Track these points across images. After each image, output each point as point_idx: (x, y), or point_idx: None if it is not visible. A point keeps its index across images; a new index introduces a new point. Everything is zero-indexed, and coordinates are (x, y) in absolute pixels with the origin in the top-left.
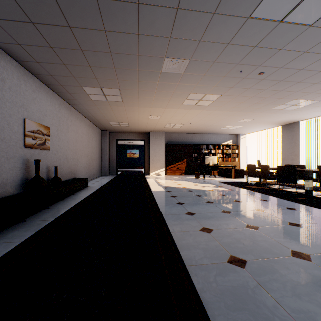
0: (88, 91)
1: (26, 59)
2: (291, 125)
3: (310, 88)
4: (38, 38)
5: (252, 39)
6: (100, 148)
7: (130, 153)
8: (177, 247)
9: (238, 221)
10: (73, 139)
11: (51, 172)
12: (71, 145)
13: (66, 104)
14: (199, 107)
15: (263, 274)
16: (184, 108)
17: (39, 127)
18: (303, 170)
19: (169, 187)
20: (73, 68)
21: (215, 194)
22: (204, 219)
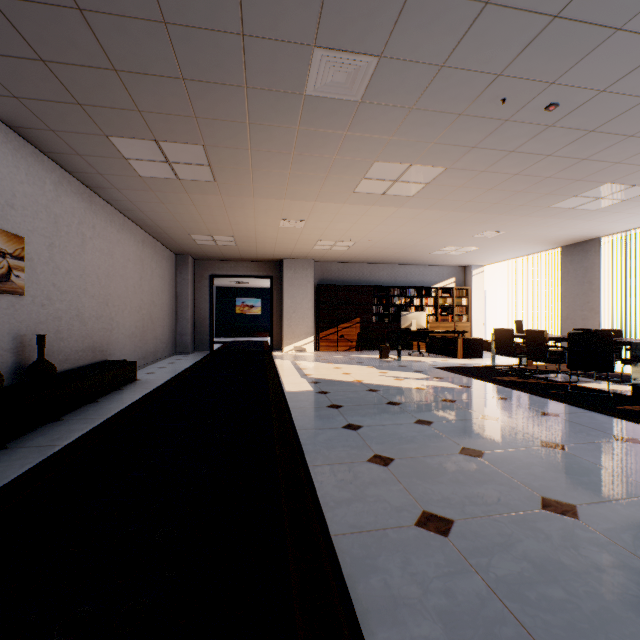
0: (126, 149)
1: None
2: (581, 245)
3: None
4: None
5: None
6: (173, 293)
7: (243, 304)
8: (356, 610)
9: (514, 487)
10: (99, 271)
11: (32, 351)
12: (93, 284)
13: (78, 184)
14: (392, 200)
15: None
16: (358, 202)
17: None
18: (627, 343)
19: (325, 381)
20: (72, 75)
21: (432, 400)
22: (422, 480)
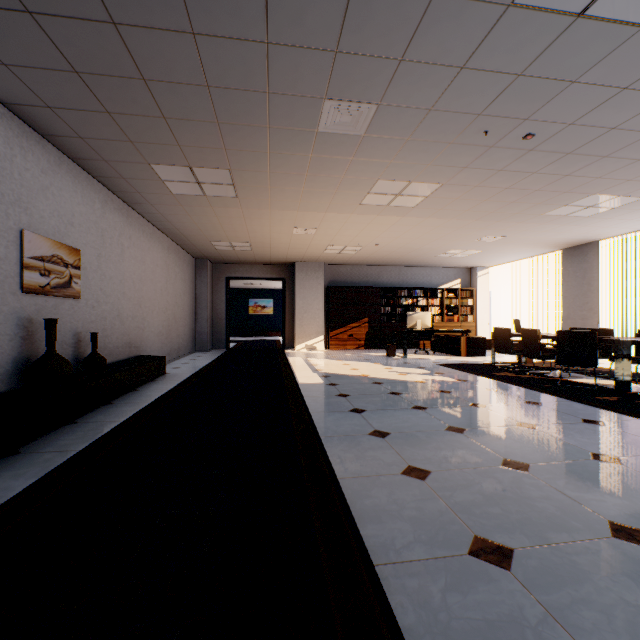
0: (163, 173)
1: (25, 101)
2: (580, 248)
3: (627, 169)
4: (46, 51)
5: (514, 58)
6: (193, 294)
7: (255, 305)
8: (354, 516)
9: (484, 452)
10: (134, 276)
11: (85, 345)
12: (129, 288)
13: (118, 201)
14: (396, 210)
15: (554, 585)
16: (365, 212)
17: (58, 249)
18: (610, 341)
19: (335, 375)
20: (129, 122)
21: (430, 391)
22: (411, 447)
